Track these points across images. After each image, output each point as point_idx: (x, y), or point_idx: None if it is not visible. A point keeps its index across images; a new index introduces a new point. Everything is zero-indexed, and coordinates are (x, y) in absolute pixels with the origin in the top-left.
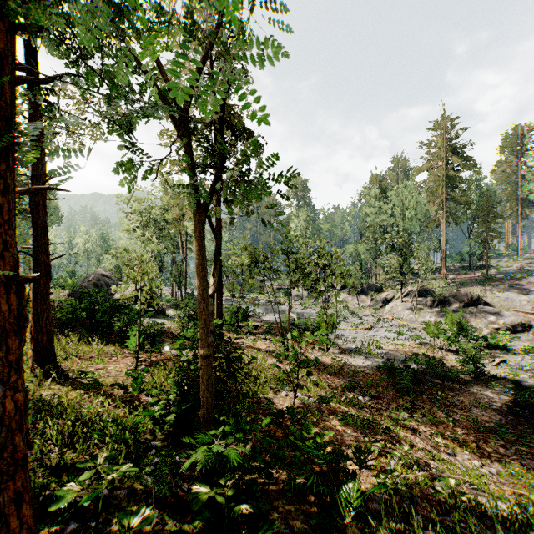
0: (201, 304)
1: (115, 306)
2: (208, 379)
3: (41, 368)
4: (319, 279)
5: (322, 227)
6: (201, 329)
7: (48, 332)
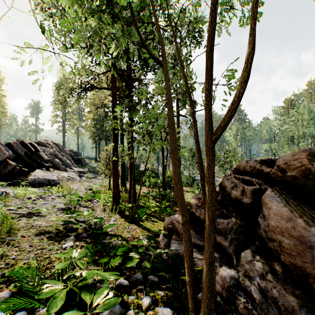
0: (162, 166)
1: (140, 173)
2: (164, 184)
3: (123, 187)
4: (224, 163)
5: (247, 134)
6: (162, 172)
7: (124, 177)
